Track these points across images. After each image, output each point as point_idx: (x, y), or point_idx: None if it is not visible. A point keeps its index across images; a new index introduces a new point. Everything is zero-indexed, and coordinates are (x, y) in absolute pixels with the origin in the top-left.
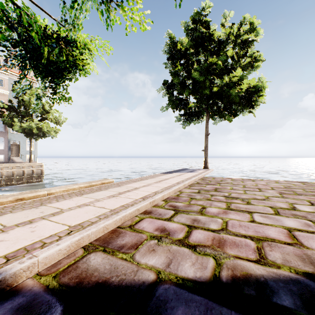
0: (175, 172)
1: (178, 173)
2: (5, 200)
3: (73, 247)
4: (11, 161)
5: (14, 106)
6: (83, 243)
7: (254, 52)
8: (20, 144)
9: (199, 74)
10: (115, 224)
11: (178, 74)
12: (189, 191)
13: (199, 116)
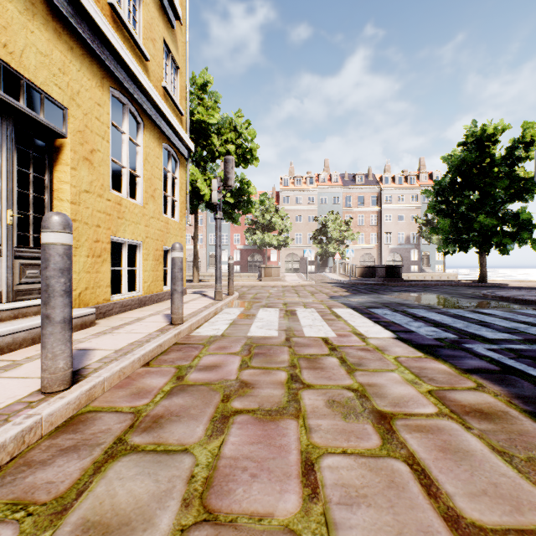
0: None
1: None
2: (489, 280)
3: (518, 285)
4: (422, 272)
5: (428, 219)
6: (520, 285)
7: None
8: (429, 254)
9: None
10: (530, 285)
11: None
12: None
13: None
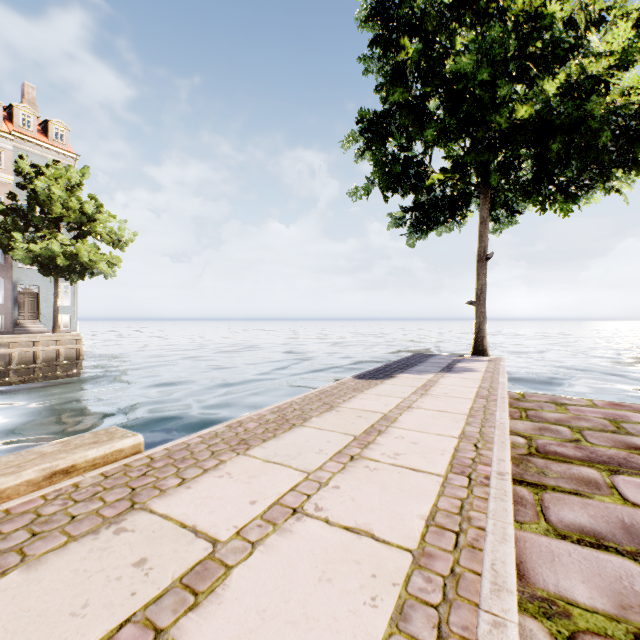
0: (401, 371)
1: (415, 377)
2: None
3: None
4: (18, 330)
5: (21, 206)
6: None
7: (631, 11)
8: (40, 292)
9: (474, 61)
10: None
11: (406, 76)
12: (605, 600)
13: (455, 210)
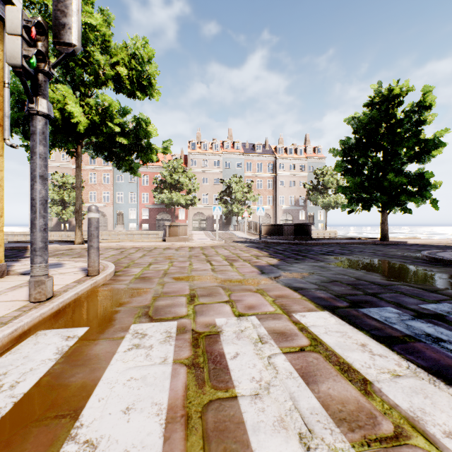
0: None
1: None
2: None
3: (414, 242)
4: None
5: (313, 185)
6: (416, 243)
7: None
8: (313, 215)
9: None
10: (424, 242)
11: None
12: None
13: None
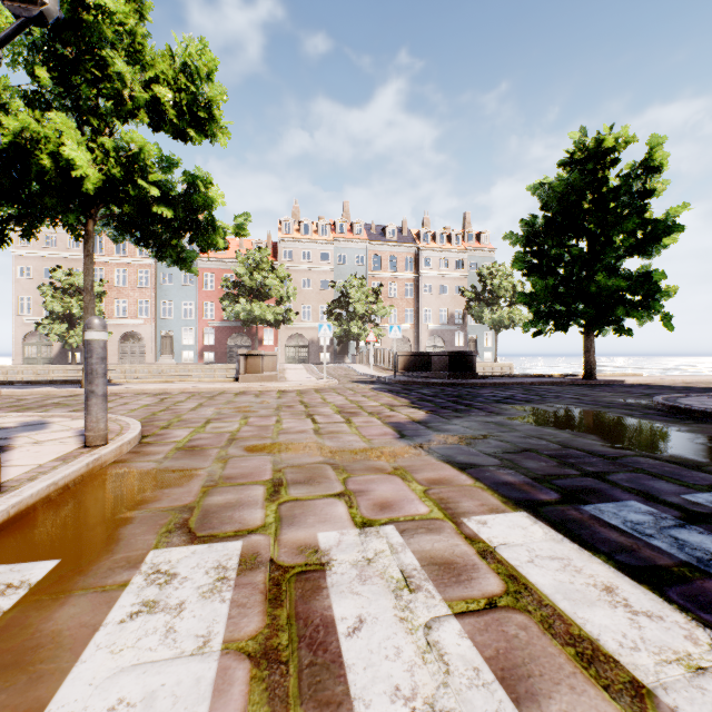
0: None
1: None
2: None
3: (635, 382)
4: None
5: (477, 292)
6: (638, 382)
7: None
8: (477, 339)
9: None
10: (650, 382)
11: None
12: None
13: None
